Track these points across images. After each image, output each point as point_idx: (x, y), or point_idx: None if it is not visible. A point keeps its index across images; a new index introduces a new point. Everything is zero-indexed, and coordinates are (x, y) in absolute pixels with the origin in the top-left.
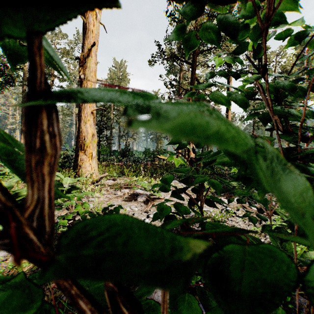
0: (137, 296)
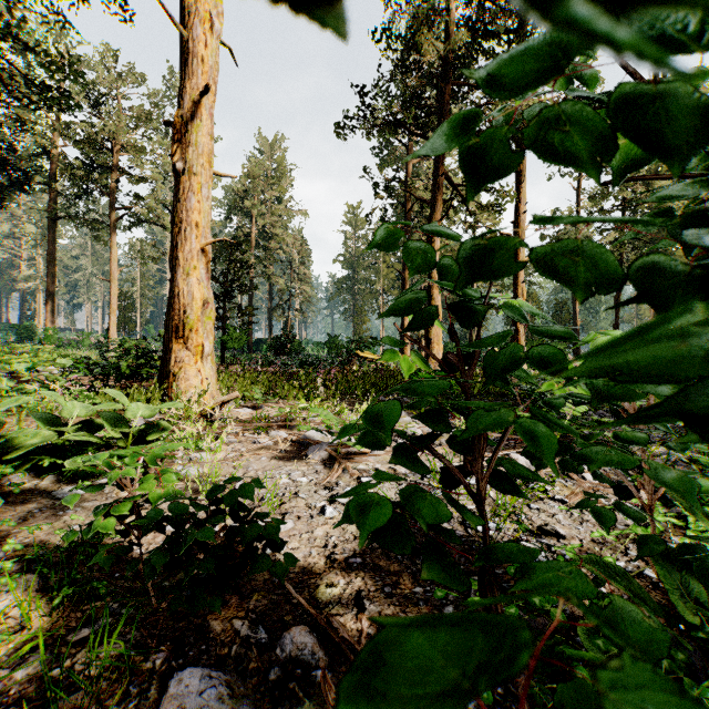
0: None
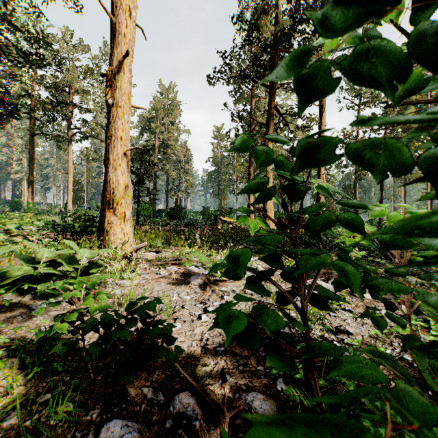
0: None
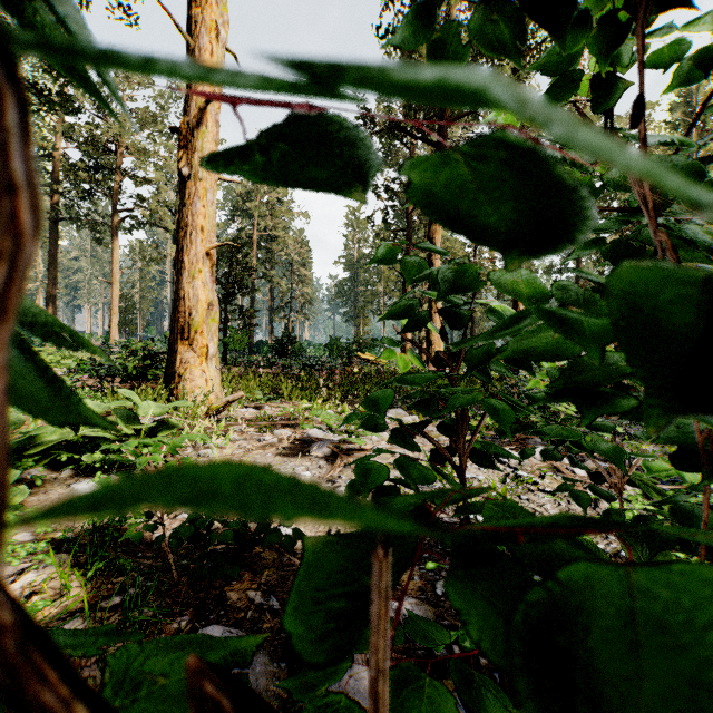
0: (302, 684)
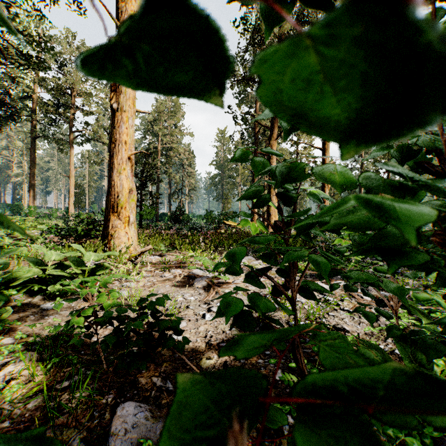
0: None
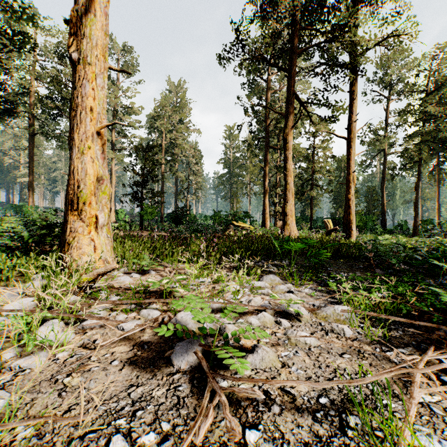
0: None
